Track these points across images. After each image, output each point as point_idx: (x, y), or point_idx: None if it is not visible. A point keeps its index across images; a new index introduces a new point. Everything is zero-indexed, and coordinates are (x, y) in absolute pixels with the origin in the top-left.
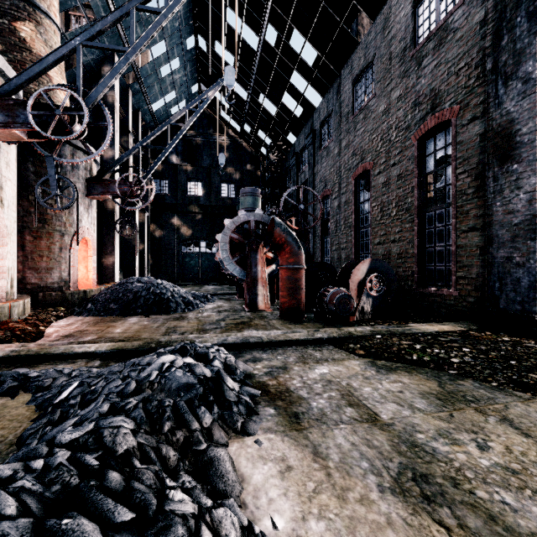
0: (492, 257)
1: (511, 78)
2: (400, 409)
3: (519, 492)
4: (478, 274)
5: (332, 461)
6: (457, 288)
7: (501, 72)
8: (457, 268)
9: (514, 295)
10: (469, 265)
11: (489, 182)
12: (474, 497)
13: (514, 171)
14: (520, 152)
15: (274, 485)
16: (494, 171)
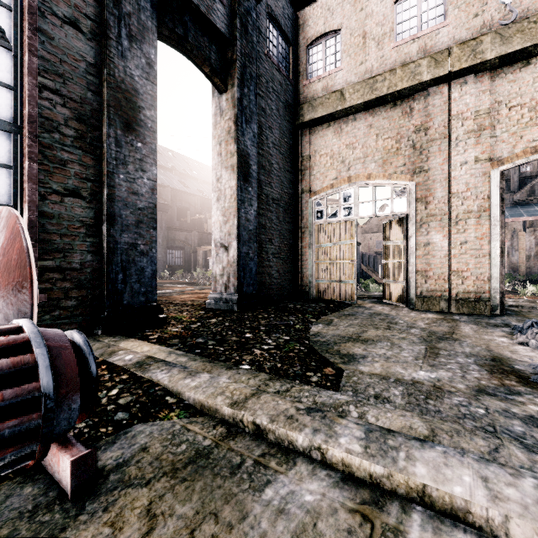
0: (114, 241)
1: (136, 42)
2: (405, 345)
3: (409, 332)
4: (85, 264)
5: (482, 347)
6: (42, 288)
7: (125, 19)
8: (42, 253)
9: (140, 287)
10: (68, 249)
11: (111, 142)
12: (429, 335)
13: (140, 150)
14: (145, 133)
15: (521, 351)
16: (118, 133)
